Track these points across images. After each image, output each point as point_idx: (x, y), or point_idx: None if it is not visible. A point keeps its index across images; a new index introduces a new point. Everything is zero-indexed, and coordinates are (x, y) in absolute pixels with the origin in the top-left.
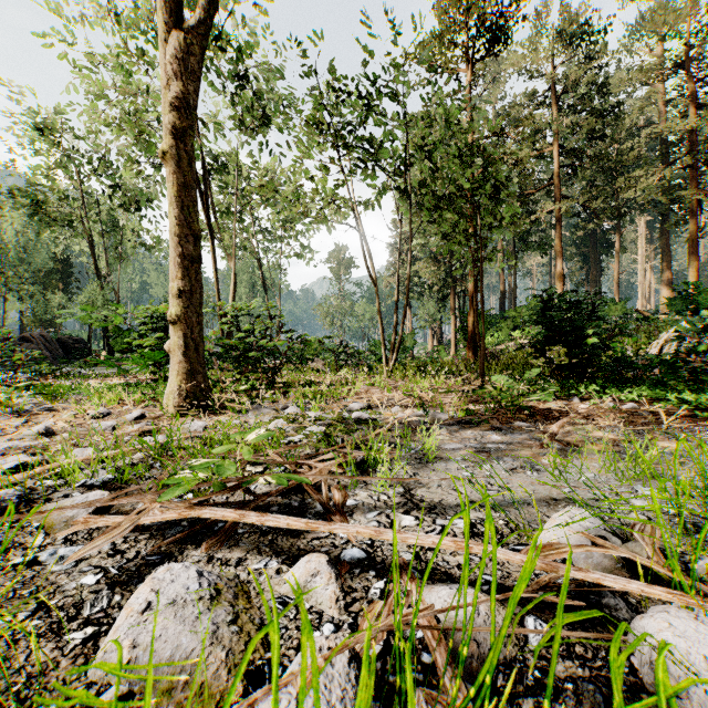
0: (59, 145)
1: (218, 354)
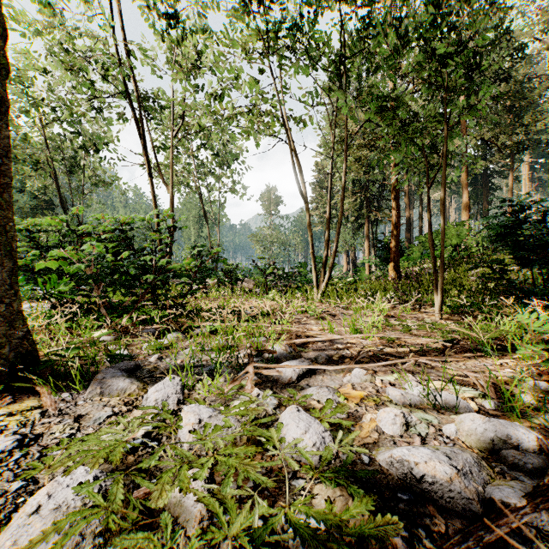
0: (27, 94)
1: (94, 277)
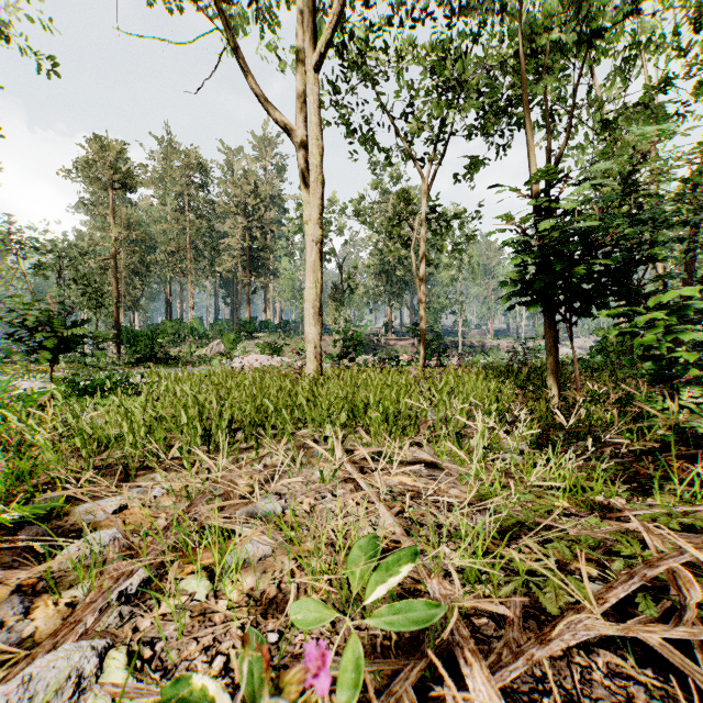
0: None
1: None
